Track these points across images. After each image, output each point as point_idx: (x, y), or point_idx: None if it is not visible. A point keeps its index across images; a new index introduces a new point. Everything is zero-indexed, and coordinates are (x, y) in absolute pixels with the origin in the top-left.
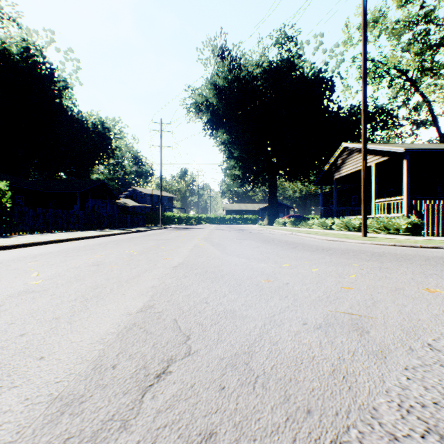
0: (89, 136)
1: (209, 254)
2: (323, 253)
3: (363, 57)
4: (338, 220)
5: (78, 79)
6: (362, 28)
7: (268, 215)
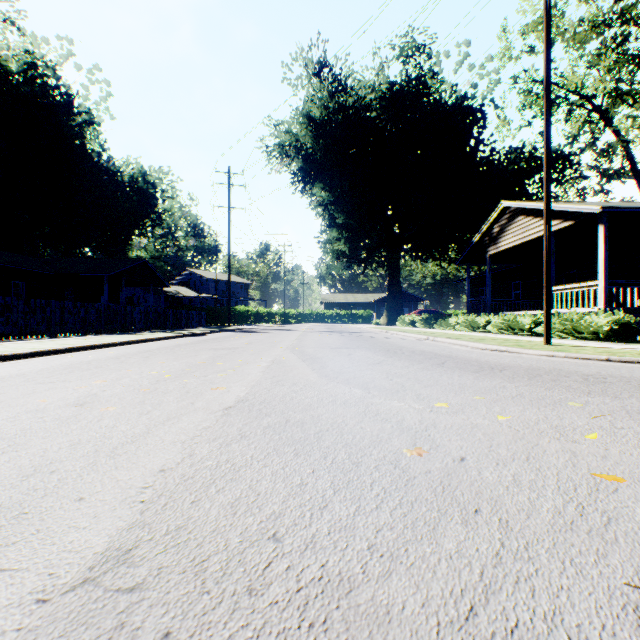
0: (125, 194)
1: (297, 379)
2: (497, 376)
3: (546, 56)
4: (497, 318)
5: (108, 110)
6: (544, 11)
7: (387, 310)
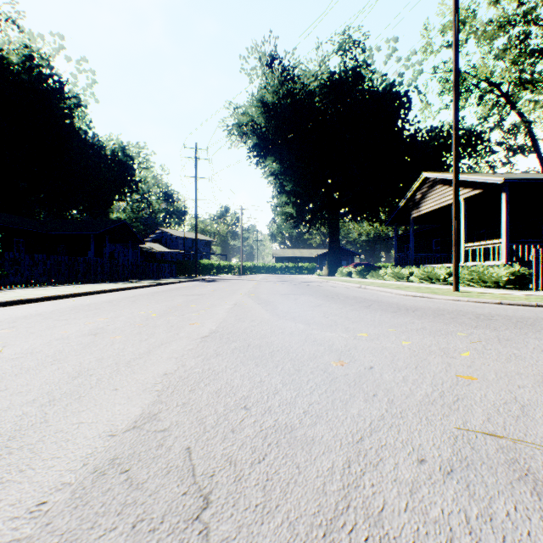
0: (108, 165)
1: (254, 317)
2: (409, 315)
3: (455, 58)
4: (418, 270)
5: (93, 95)
6: (453, 21)
7: (328, 263)
